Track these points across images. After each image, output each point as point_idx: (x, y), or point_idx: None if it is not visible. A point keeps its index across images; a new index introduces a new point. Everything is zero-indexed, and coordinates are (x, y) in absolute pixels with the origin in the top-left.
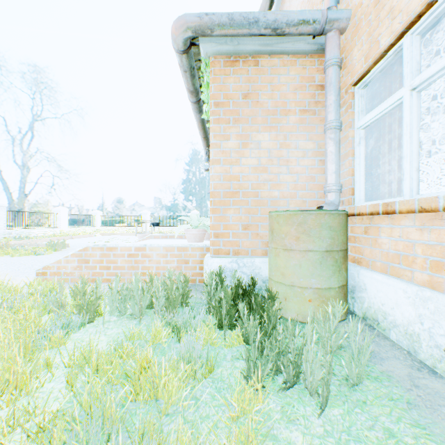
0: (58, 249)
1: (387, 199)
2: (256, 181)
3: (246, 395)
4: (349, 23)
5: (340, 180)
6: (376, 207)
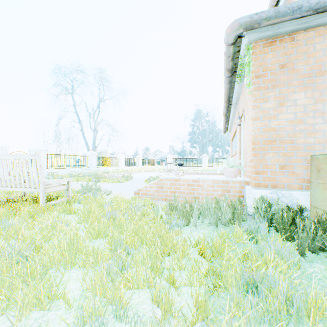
0: (128, 179)
1: None
2: (291, 131)
3: None
4: None
5: None
6: None
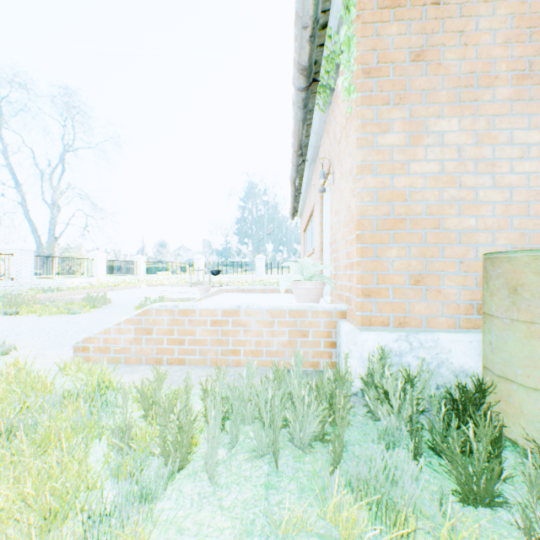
0: (97, 305)
1: None
2: (434, 201)
3: None
4: None
5: None
6: None
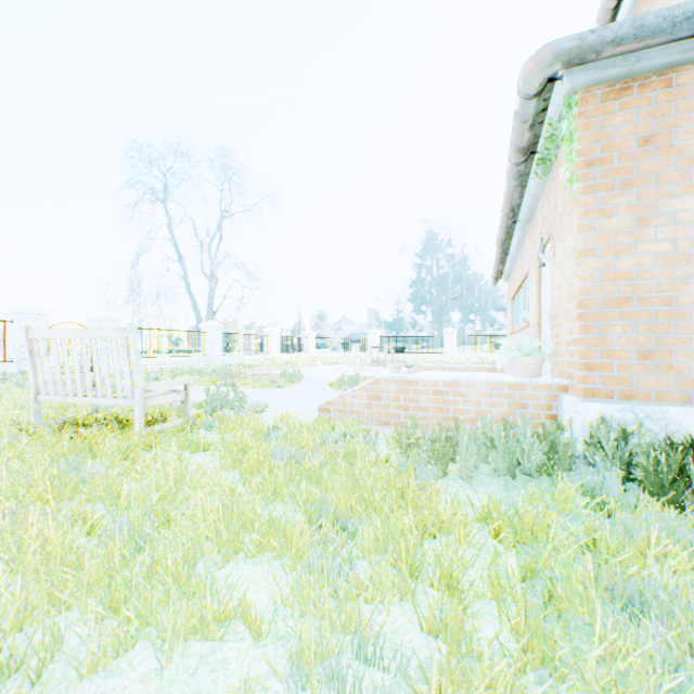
0: (294, 381)
1: None
2: (665, 279)
3: None
4: None
5: None
6: None
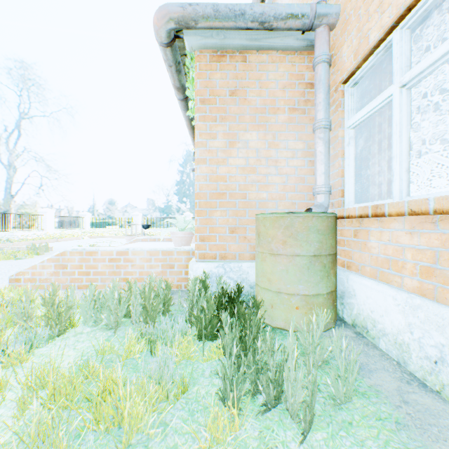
0: (40, 252)
1: (377, 202)
2: (243, 182)
3: (219, 421)
4: (339, 19)
5: (330, 181)
6: (365, 209)
